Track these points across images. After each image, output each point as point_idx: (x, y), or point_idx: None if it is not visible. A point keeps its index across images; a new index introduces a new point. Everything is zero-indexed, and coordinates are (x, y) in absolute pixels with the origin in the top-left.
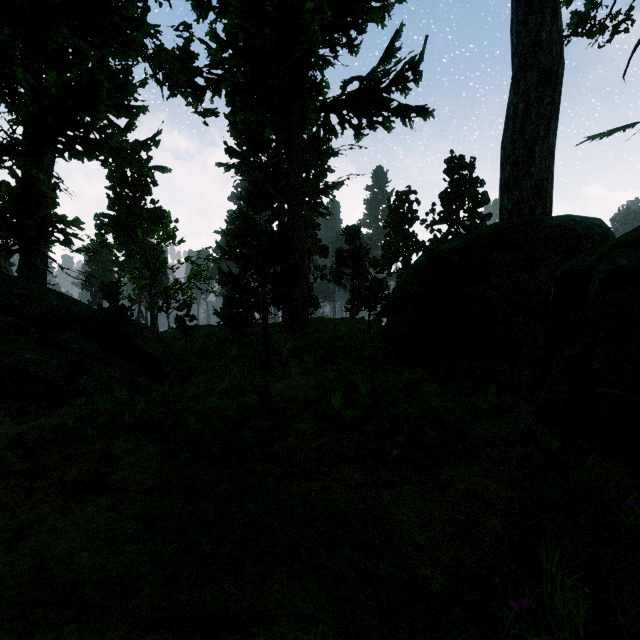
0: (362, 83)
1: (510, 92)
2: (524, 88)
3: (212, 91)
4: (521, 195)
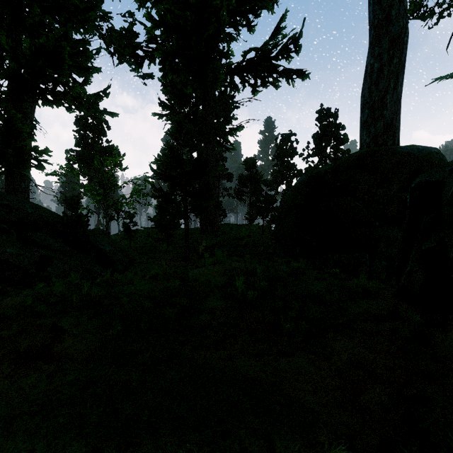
0: (257, 53)
1: (368, 55)
2: (379, 52)
3: (149, 60)
4: (376, 131)
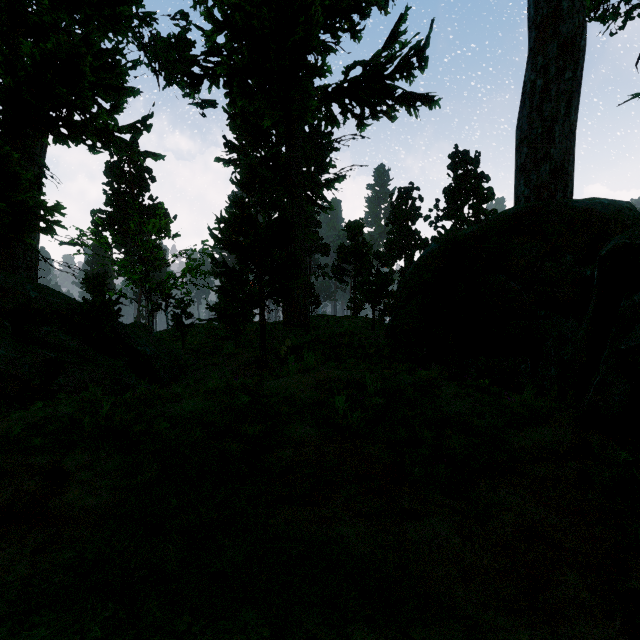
0: (365, 69)
1: (527, 68)
2: (543, 62)
3: (210, 80)
4: (539, 179)
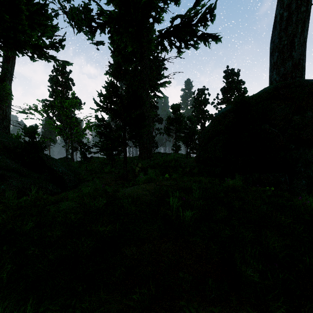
0: (182, 20)
1: (277, 7)
2: (287, 2)
3: (100, 29)
4: (285, 70)
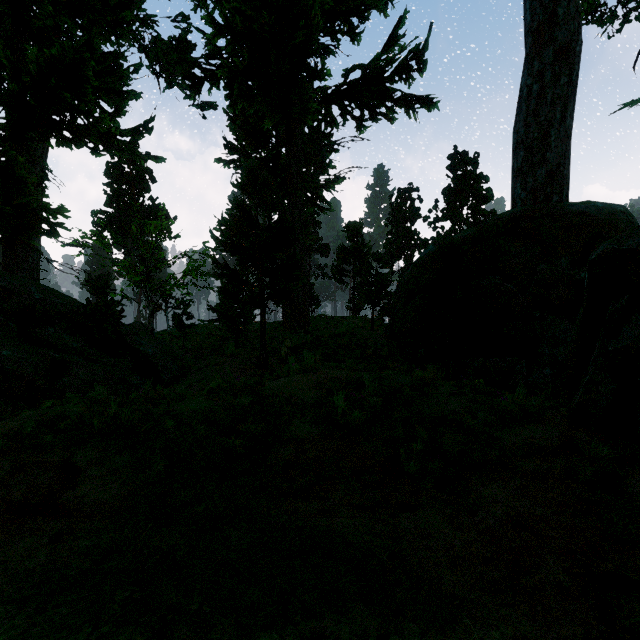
0: (365, 71)
1: (523, 73)
2: (539, 67)
3: (210, 82)
4: (536, 182)
